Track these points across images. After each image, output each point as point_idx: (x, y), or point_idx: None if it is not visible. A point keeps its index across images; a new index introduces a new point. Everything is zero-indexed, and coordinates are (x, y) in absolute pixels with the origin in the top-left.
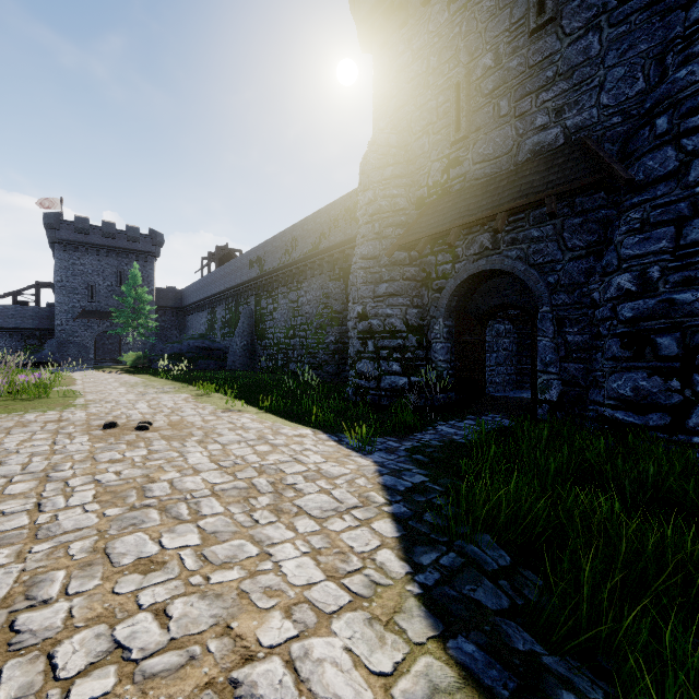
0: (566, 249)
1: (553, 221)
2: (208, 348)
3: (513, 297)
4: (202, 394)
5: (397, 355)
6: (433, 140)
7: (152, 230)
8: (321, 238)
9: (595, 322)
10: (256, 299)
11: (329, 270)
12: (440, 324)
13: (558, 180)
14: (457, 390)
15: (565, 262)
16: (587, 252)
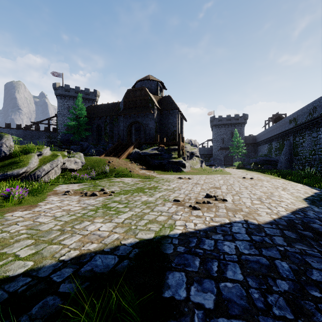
0: None
1: None
2: (268, 160)
3: None
4: (266, 175)
5: None
6: None
7: (243, 114)
8: None
9: None
10: (292, 137)
11: None
12: None
13: None
14: None
15: None
16: None
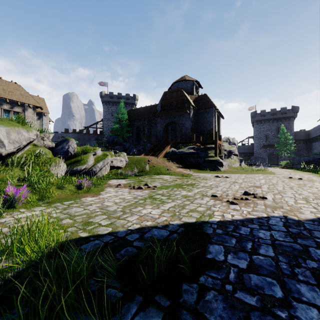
0: None
1: None
2: None
3: None
4: None
5: None
6: None
7: (292, 106)
8: None
9: None
10: None
11: None
12: None
13: None
14: None
15: None
16: None
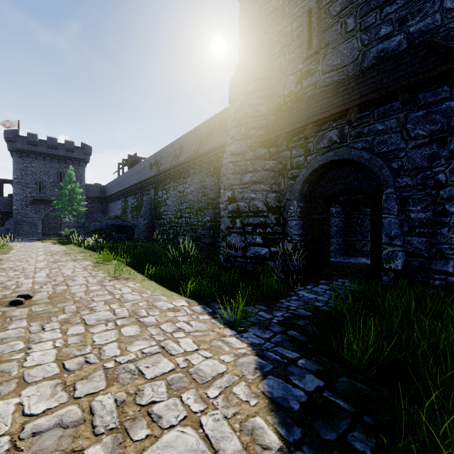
0: (409, 138)
1: (396, 115)
2: (120, 226)
3: (355, 183)
4: (102, 262)
5: (259, 230)
6: (288, 58)
7: (83, 144)
8: (200, 145)
9: (440, 201)
10: (154, 191)
11: (206, 168)
12: (295, 205)
13: (408, 74)
14: (307, 258)
15: (408, 150)
16: (430, 140)
